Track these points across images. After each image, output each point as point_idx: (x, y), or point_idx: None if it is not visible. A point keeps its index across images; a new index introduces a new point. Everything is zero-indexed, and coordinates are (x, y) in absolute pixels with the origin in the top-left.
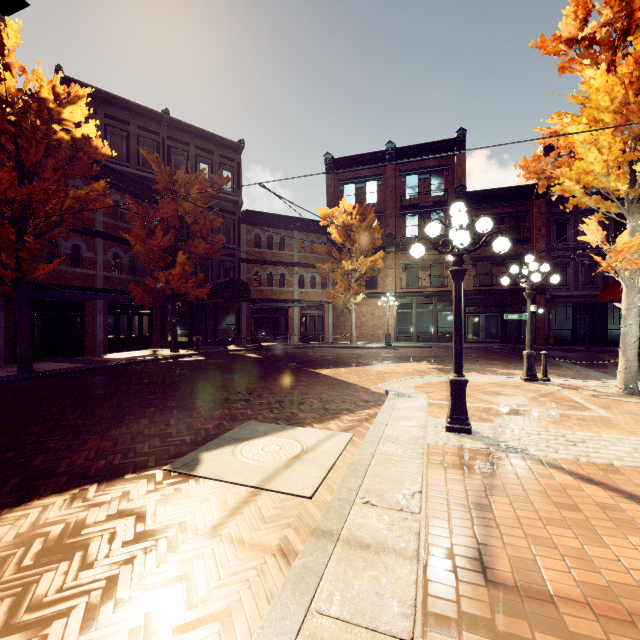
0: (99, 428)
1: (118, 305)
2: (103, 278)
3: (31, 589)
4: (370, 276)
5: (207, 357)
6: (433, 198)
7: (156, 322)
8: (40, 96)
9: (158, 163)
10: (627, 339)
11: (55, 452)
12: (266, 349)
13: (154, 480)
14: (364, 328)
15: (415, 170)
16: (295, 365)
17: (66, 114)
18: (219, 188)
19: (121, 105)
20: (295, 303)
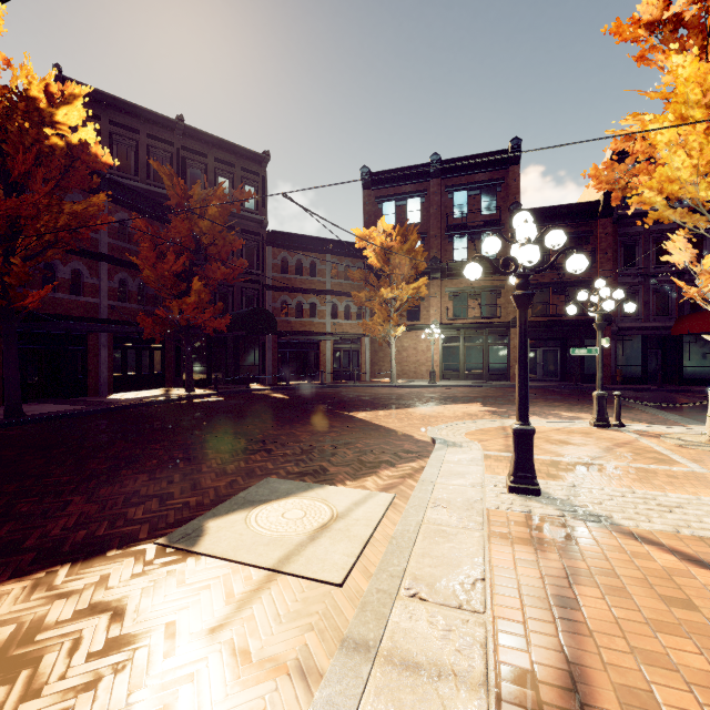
0: (87, 486)
1: (125, 338)
2: (108, 307)
3: None
4: (412, 305)
5: (226, 397)
6: (484, 217)
7: (169, 357)
8: (29, 95)
9: (170, 176)
10: None
11: (27, 519)
12: (294, 388)
13: (143, 559)
14: (405, 364)
15: (463, 185)
16: (327, 407)
17: (60, 116)
18: (241, 206)
19: (129, 111)
20: (327, 336)
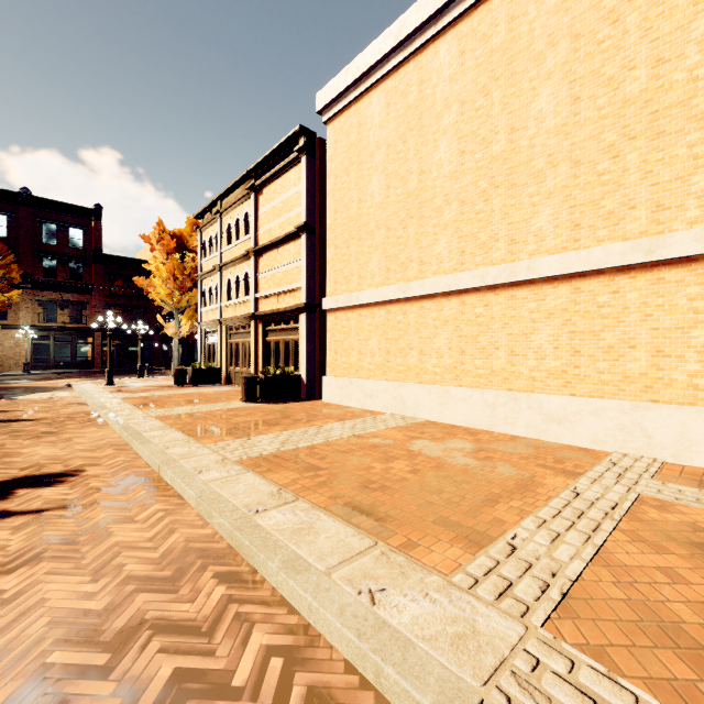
0: None
1: None
2: None
3: (21, 404)
4: (4, 309)
5: None
6: (72, 249)
7: None
8: None
9: None
10: (175, 357)
11: None
12: None
13: (6, 401)
14: None
15: (54, 221)
16: None
17: None
18: None
19: None
20: None
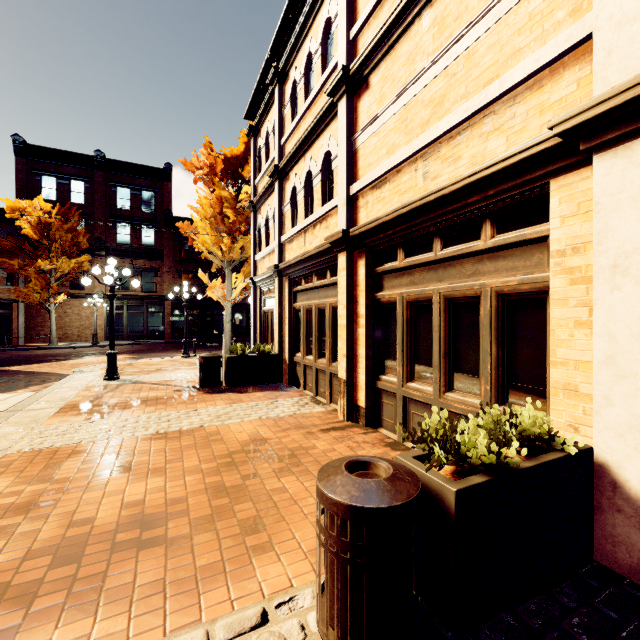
0: None
1: None
2: None
3: None
4: (75, 277)
5: None
6: (144, 214)
7: None
8: None
9: None
10: (226, 330)
11: None
12: None
13: None
14: (68, 329)
15: (127, 184)
16: None
17: None
18: None
19: None
20: None
